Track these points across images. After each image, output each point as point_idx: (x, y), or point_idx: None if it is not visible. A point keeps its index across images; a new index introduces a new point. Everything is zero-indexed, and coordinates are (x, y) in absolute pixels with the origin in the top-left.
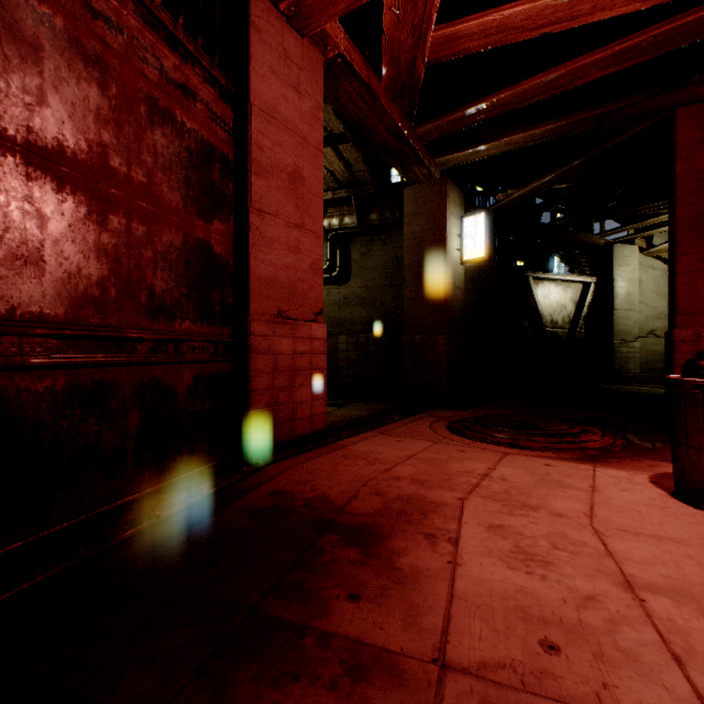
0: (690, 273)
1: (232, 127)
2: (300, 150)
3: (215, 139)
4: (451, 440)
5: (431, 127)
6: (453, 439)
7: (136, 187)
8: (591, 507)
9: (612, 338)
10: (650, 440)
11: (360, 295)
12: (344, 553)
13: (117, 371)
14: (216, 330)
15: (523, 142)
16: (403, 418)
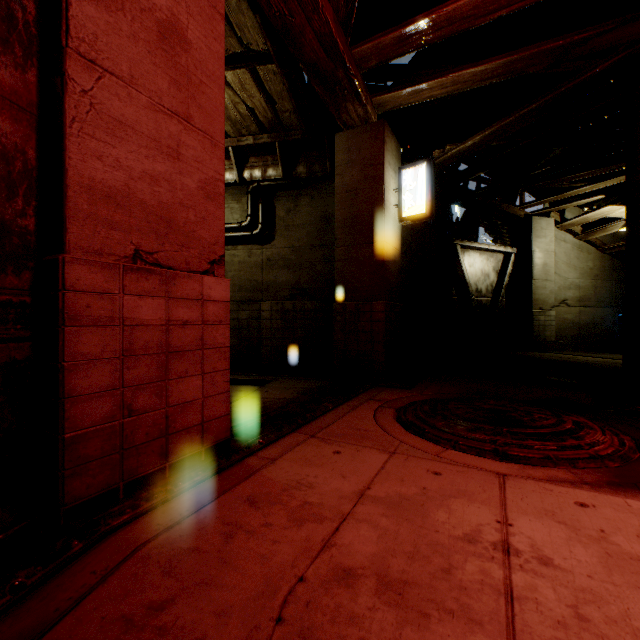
0: None
1: None
2: None
3: None
4: (412, 447)
5: (371, 46)
6: (414, 444)
7: None
8: None
9: (531, 307)
10: None
11: (285, 256)
12: None
13: None
14: None
15: (471, 81)
16: (338, 405)
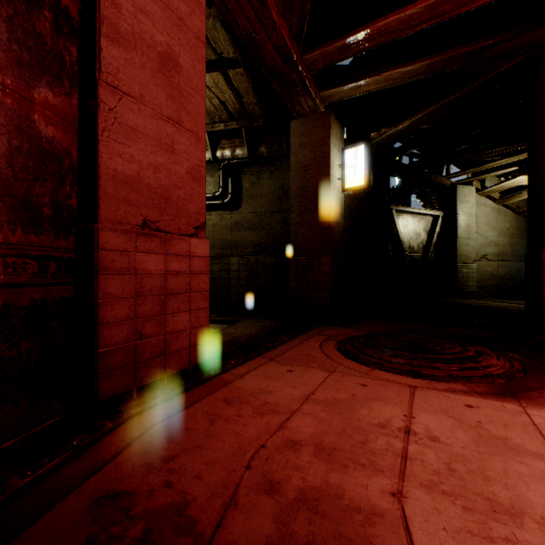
0: None
1: None
2: (176, 30)
3: None
4: (347, 368)
5: (319, 53)
6: (349, 366)
7: None
8: None
9: (456, 261)
10: (542, 361)
11: (250, 220)
12: None
13: None
14: (43, 241)
15: (400, 78)
16: (292, 338)
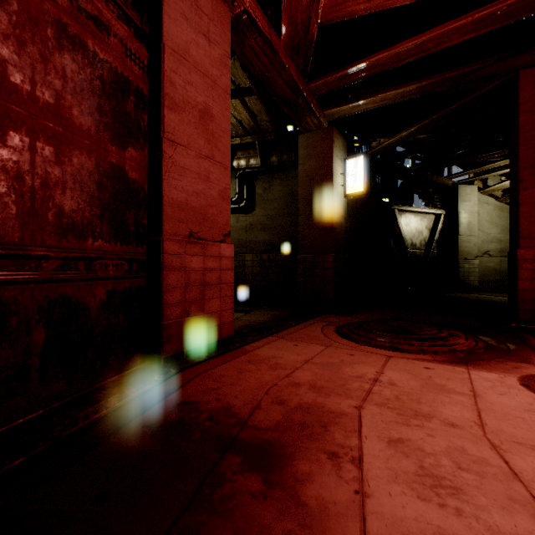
0: (531, 204)
1: (147, 65)
2: (210, 91)
3: (129, 73)
4: (341, 344)
5: (321, 82)
6: (342, 343)
7: (42, 107)
8: (479, 415)
9: (457, 257)
10: (505, 342)
11: (263, 222)
12: (246, 483)
13: (18, 288)
14: (130, 249)
15: (394, 98)
16: (298, 323)
